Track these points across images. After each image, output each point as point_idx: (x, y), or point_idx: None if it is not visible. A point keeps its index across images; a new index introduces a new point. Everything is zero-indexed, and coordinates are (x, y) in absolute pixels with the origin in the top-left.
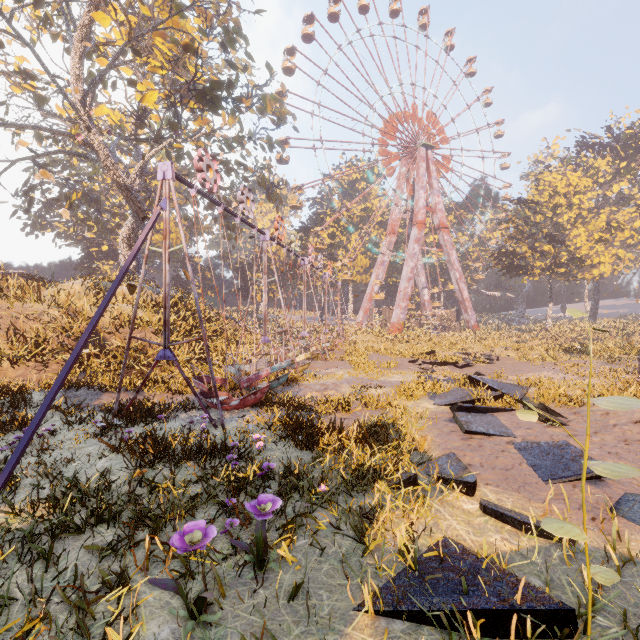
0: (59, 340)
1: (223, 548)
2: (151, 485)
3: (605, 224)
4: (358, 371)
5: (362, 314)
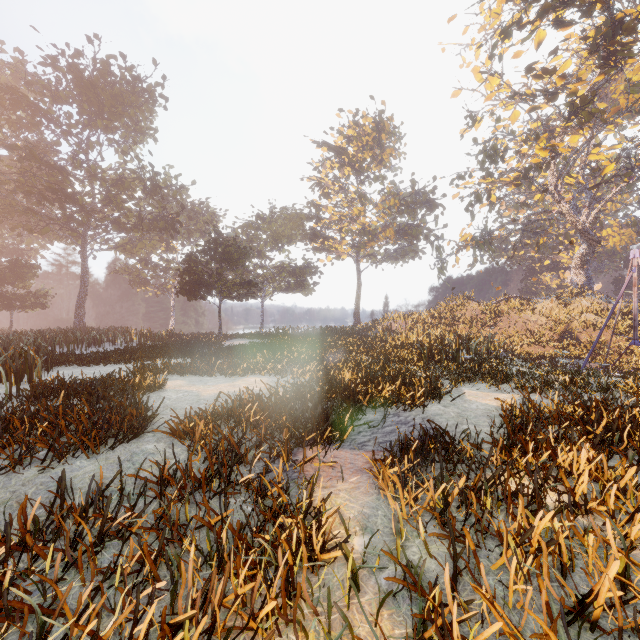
0: (548, 335)
1: None
2: None
3: None
4: None
5: None
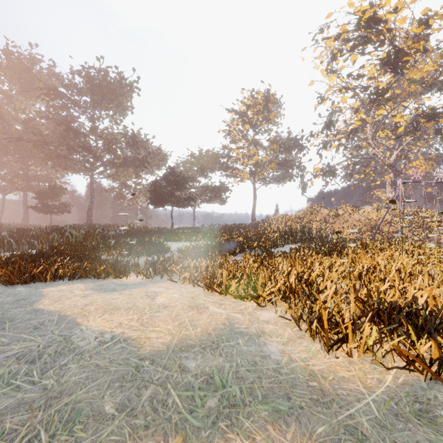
0: (365, 228)
1: None
2: None
3: None
4: None
5: None
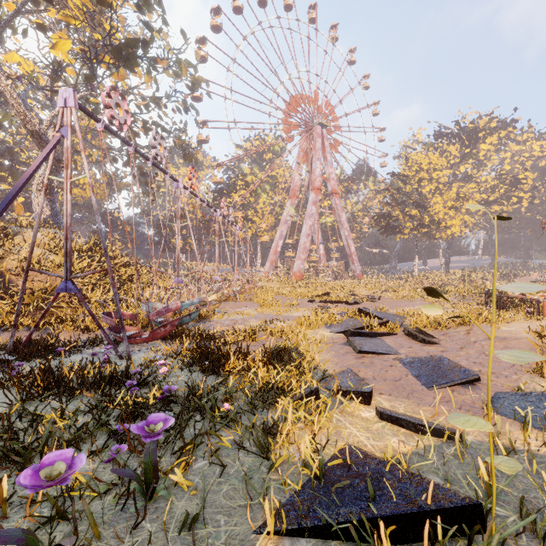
0: None
1: (109, 479)
2: (32, 418)
3: (455, 195)
4: (264, 308)
5: (269, 265)
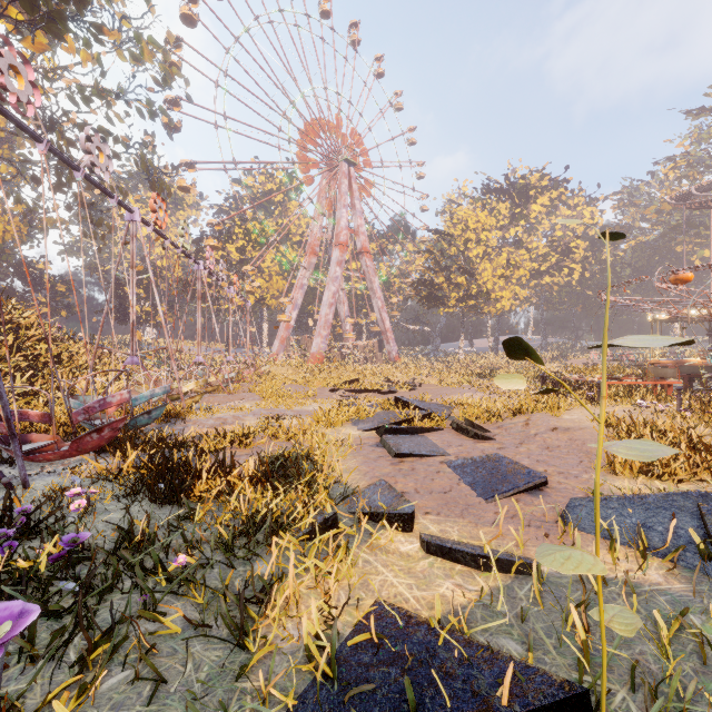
0: None
1: None
2: None
3: (506, 262)
4: (268, 401)
5: (278, 344)
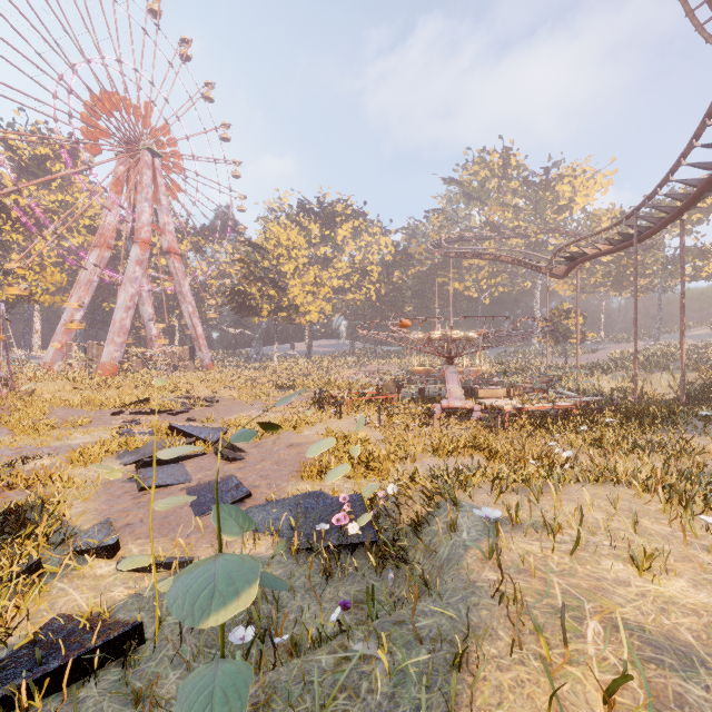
0: None
1: None
2: None
3: (314, 279)
4: (18, 438)
5: (54, 351)
